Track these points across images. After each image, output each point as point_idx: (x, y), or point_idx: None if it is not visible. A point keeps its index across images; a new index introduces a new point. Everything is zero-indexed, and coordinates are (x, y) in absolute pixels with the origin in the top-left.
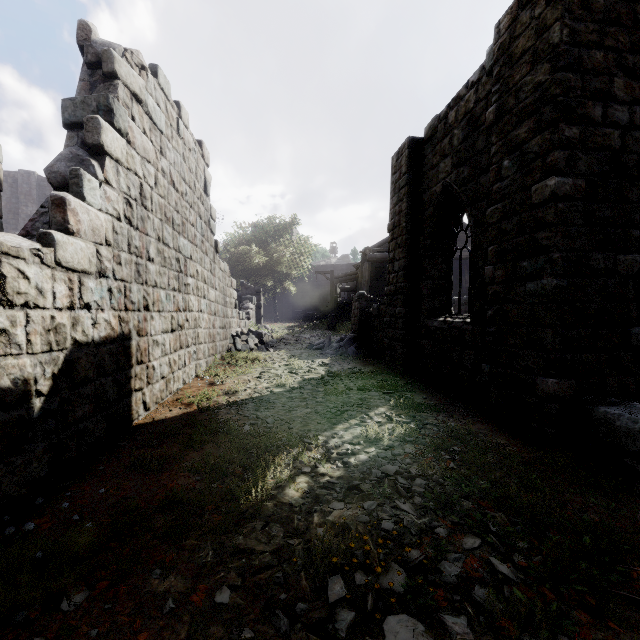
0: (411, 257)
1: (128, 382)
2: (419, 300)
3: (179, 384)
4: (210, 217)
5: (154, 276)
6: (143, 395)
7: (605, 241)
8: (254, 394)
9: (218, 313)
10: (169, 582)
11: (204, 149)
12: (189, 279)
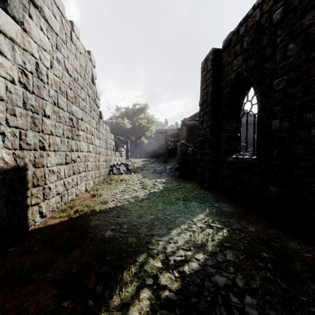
0: (214, 119)
1: (24, 200)
2: (219, 145)
3: (72, 196)
4: (96, 97)
5: (50, 127)
6: (39, 208)
7: None
8: (118, 203)
9: (102, 153)
10: None
11: (91, 56)
12: (80, 132)
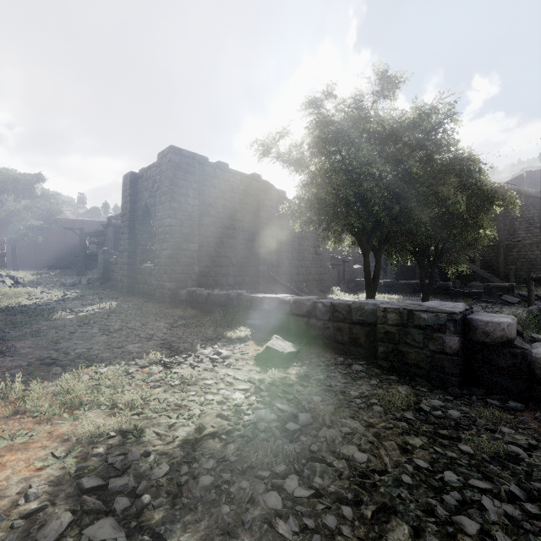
0: (132, 233)
1: None
2: (136, 255)
3: None
4: None
5: None
6: None
7: (187, 240)
8: (32, 303)
9: None
10: (35, 326)
11: None
12: None
